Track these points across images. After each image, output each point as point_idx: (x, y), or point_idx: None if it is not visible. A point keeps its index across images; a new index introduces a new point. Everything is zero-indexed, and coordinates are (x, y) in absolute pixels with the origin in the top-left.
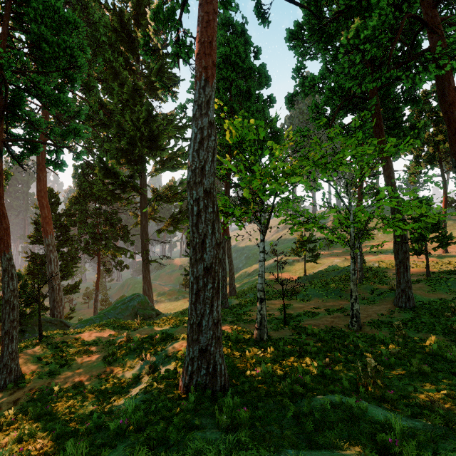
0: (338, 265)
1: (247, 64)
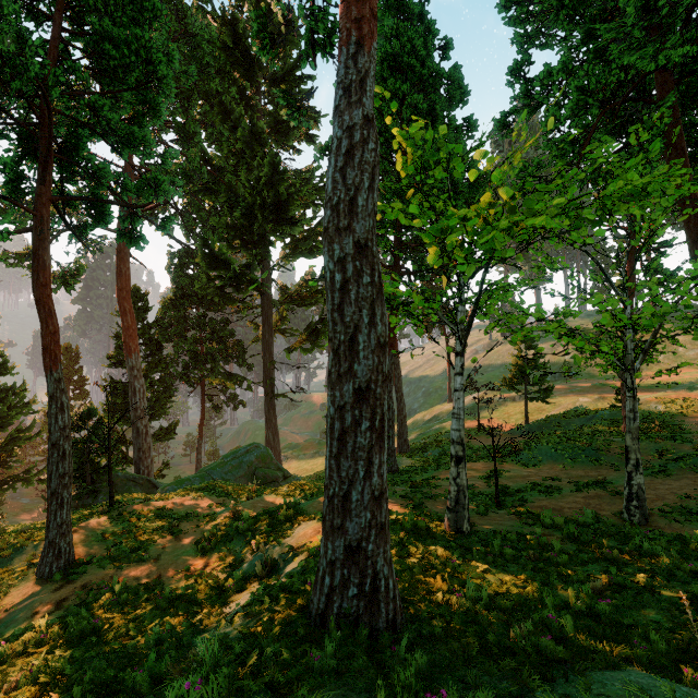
0: (585, 407)
1: (429, 68)
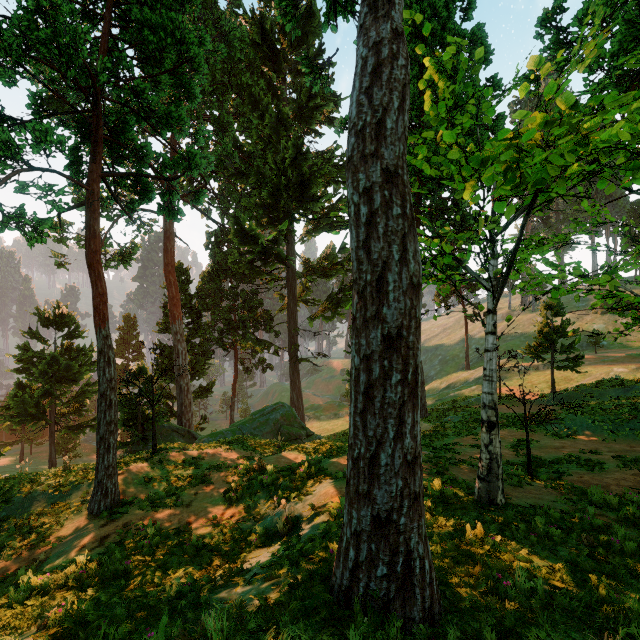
0: (621, 378)
1: (450, 30)
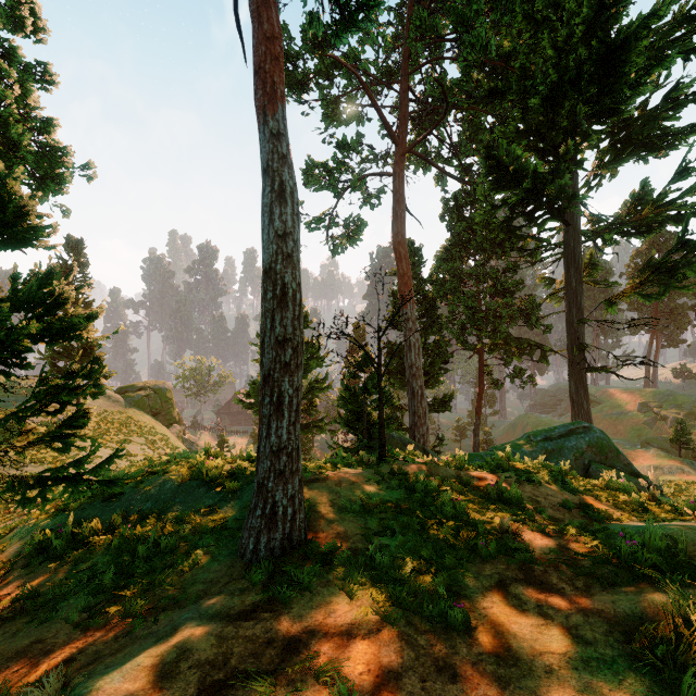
0: None
1: None
